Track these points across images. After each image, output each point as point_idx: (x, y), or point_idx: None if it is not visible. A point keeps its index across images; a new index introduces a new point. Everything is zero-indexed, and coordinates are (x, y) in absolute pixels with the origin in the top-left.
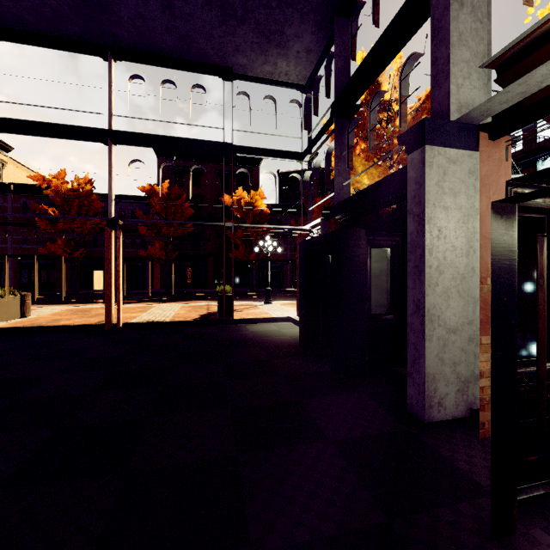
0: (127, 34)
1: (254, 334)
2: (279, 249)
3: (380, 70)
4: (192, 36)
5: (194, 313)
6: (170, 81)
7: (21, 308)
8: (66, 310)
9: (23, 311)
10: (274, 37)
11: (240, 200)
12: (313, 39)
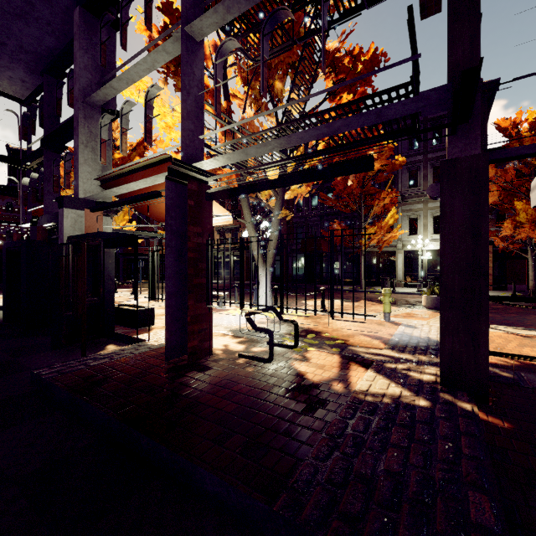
0: None
1: None
2: None
3: (71, 138)
4: None
5: None
6: None
7: None
8: None
9: None
10: None
11: None
12: (27, 76)
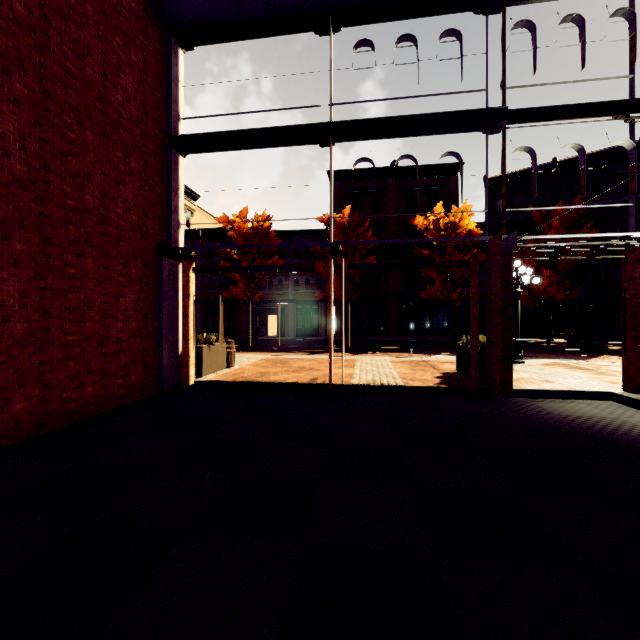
0: None
1: (581, 424)
2: (537, 279)
3: None
4: None
5: (422, 373)
6: (407, 36)
7: (226, 356)
8: (262, 360)
9: (228, 360)
10: None
11: (438, 221)
12: None
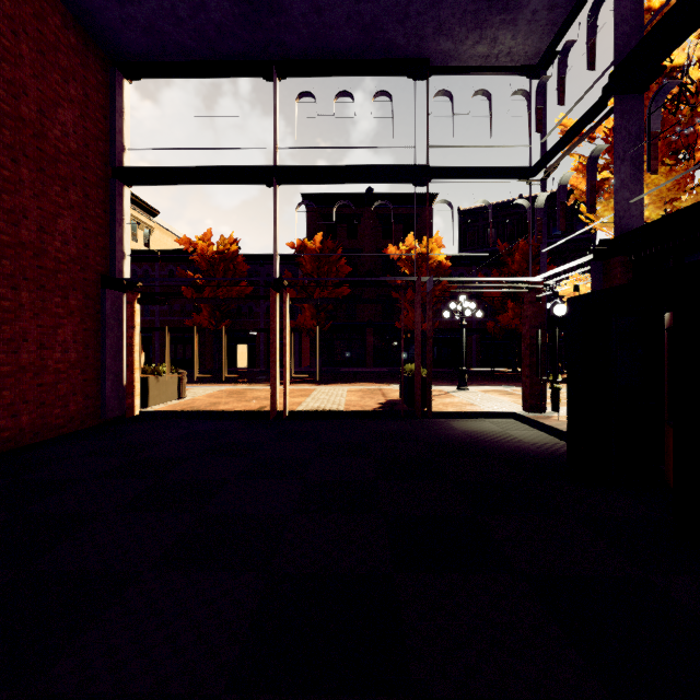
0: (297, 39)
1: (470, 436)
2: (479, 313)
3: None
4: (380, 22)
5: (369, 400)
6: (346, 92)
7: (177, 387)
8: (219, 391)
9: (179, 391)
10: None
11: (410, 251)
12: None
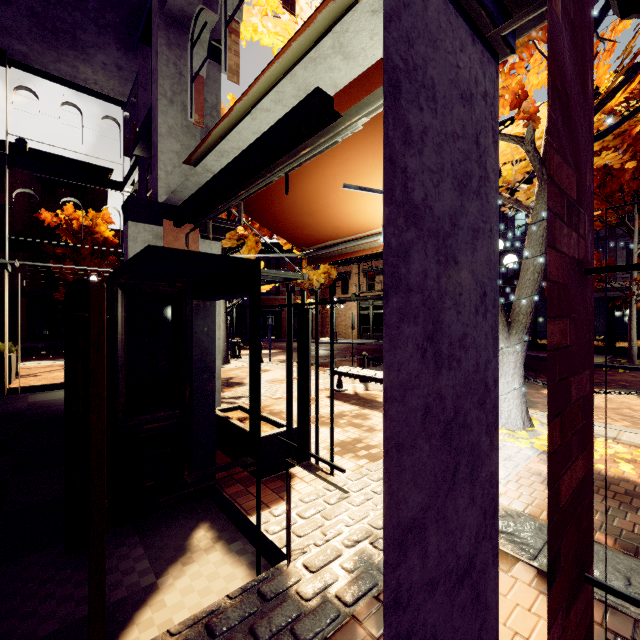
0: None
1: (31, 406)
2: None
3: None
4: None
5: None
6: None
7: None
8: None
9: None
10: (64, 36)
11: (70, 221)
12: (121, 56)
